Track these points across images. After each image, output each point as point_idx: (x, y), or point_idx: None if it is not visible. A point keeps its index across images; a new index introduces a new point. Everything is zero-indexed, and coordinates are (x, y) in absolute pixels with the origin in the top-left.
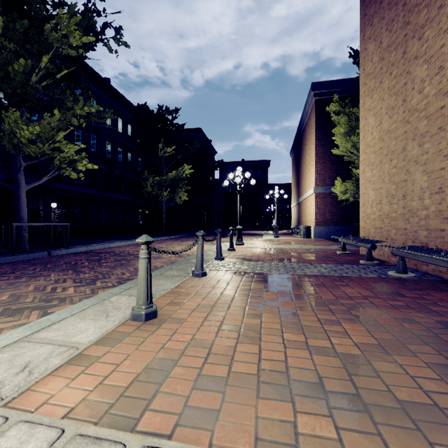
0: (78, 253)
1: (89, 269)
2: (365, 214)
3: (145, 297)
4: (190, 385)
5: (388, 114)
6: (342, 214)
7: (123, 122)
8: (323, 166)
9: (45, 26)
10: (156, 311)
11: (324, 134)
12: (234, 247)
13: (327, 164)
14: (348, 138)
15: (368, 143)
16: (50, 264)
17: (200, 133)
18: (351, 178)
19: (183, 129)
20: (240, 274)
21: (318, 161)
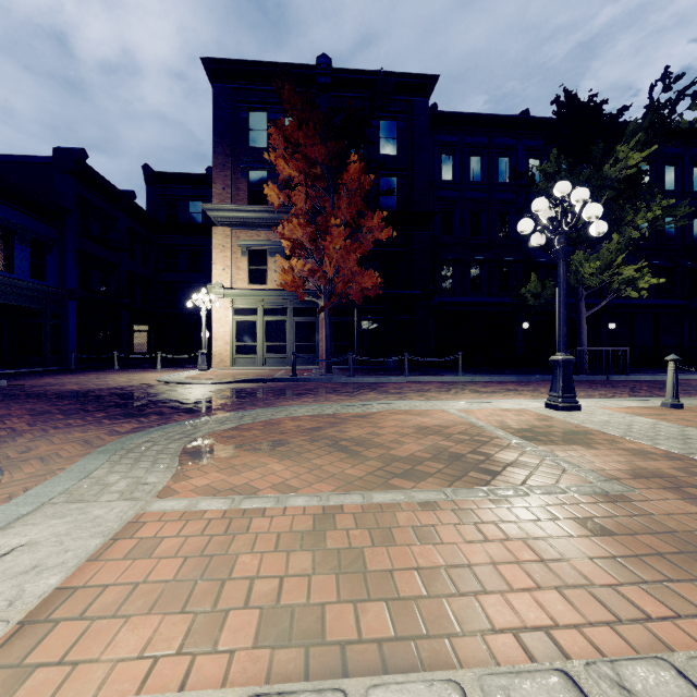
0: (639, 380)
1: (645, 391)
2: None
3: (671, 394)
4: (674, 419)
5: None
6: None
7: None
8: None
9: (604, 169)
10: (680, 405)
11: None
12: None
13: None
14: None
15: None
16: (608, 385)
17: None
18: None
19: None
20: None
21: None
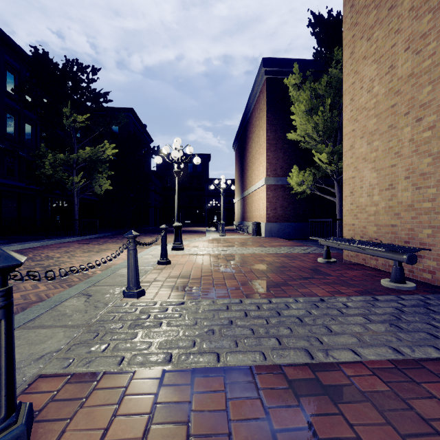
0: None
1: None
2: (356, 206)
3: None
4: None
5: (411, 49)
6: (294, 209)
7: (17, 81)
8: (274, 155)
9: None
10: None
11: (275, 118)
12: (170, 254)
13: (278, 153)
14: (310, 117)
15: (362, 105)
16: None
17: (132, 114)
18: (302, 170)
19: (106, 100)
20: (176, 387)
21: (269, 148)
